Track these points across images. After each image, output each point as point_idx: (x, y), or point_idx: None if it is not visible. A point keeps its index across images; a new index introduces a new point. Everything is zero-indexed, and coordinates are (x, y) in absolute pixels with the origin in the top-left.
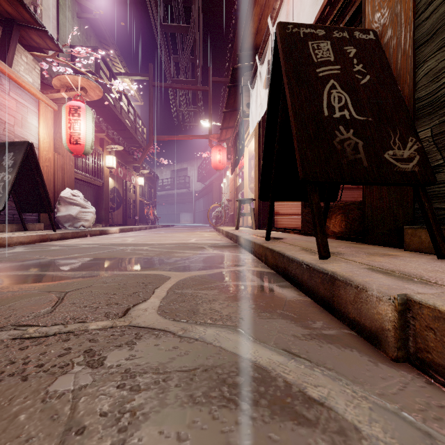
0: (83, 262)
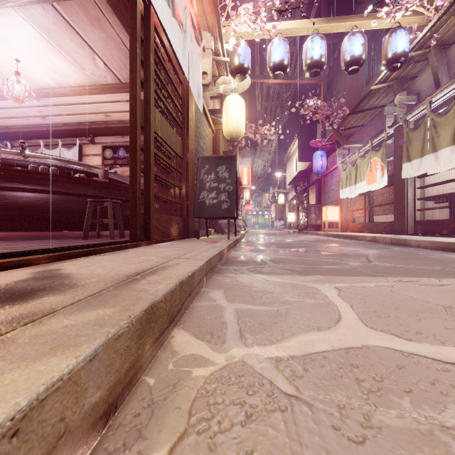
0: (335, 252)
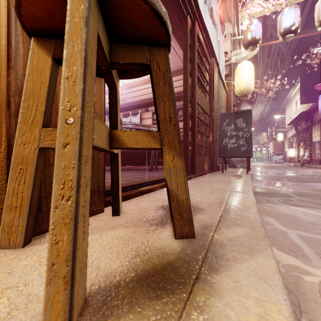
0: None
